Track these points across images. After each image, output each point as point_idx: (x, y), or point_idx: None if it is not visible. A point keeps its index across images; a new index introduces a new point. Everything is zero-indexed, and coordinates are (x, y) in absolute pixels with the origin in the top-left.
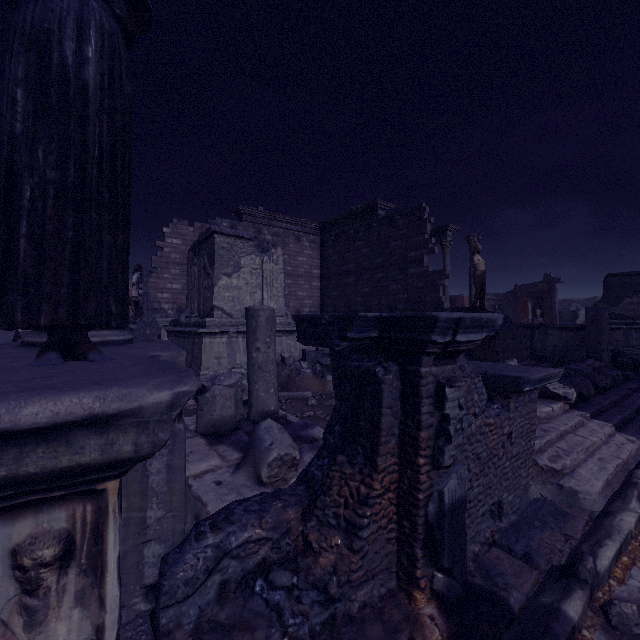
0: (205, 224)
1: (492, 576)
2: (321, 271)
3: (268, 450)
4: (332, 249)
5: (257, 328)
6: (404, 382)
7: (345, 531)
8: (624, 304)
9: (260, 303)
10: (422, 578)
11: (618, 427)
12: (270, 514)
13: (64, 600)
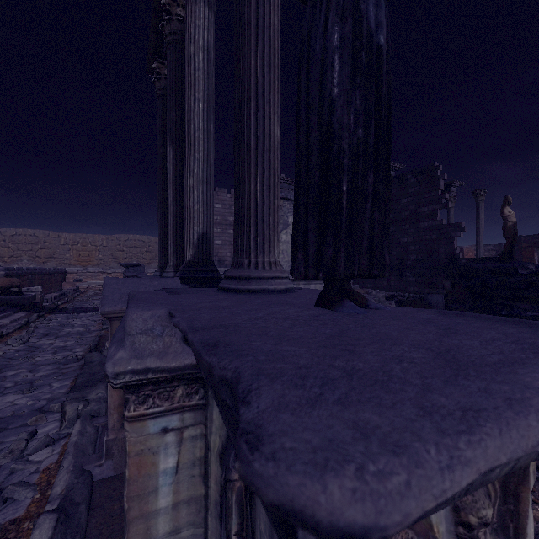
0: None
1: None
2: None
3: None
4: None
5: None
6: None
7: None
8: None
9: None
10: None
11: None
12: None
13: None
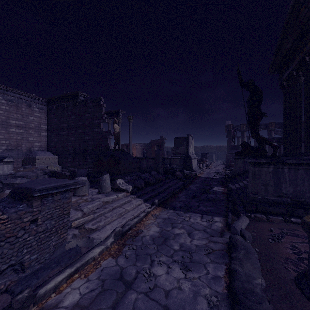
0: None
1: None
2: (47, 126)
3: None
4: (54, 114)
5: None
6: None
7: None
8: (180, 149)
9: None
10: None
11: (146, 200)
12: None
13: None
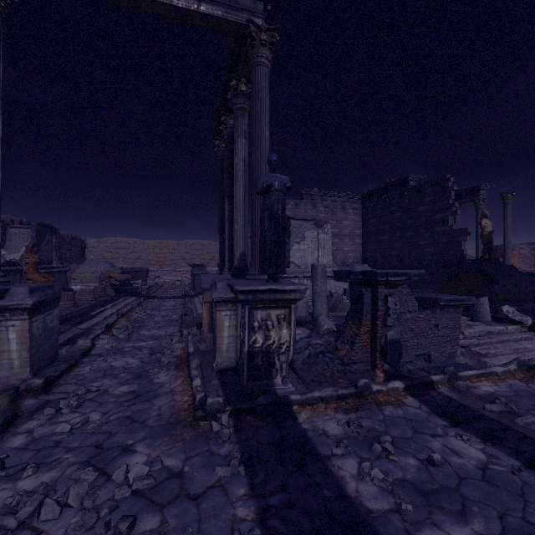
0: None
1: (413, 375)
2: (362, 231)
3: (323, 325)
4: (371, 214)
5: (317, 274)
6: (373, 295)
7: (350, 344)
8: None
9: (317, 259)
10: (379, 365)
11: None
12: (324, 338)
13: (284, 327)
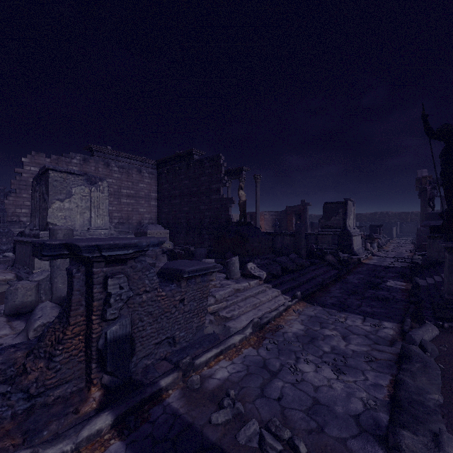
0: (61, 157)
1: (148, 374)
2: (157, 194)
3: (35, 320)
4: (165, 179)
5: None
6: (88, 276)
7: (48, 359)
8: (332, 220)
9: (89, 220)
10: (95, 379)
11: (284, 292)
12: (3, 356)
13: None
